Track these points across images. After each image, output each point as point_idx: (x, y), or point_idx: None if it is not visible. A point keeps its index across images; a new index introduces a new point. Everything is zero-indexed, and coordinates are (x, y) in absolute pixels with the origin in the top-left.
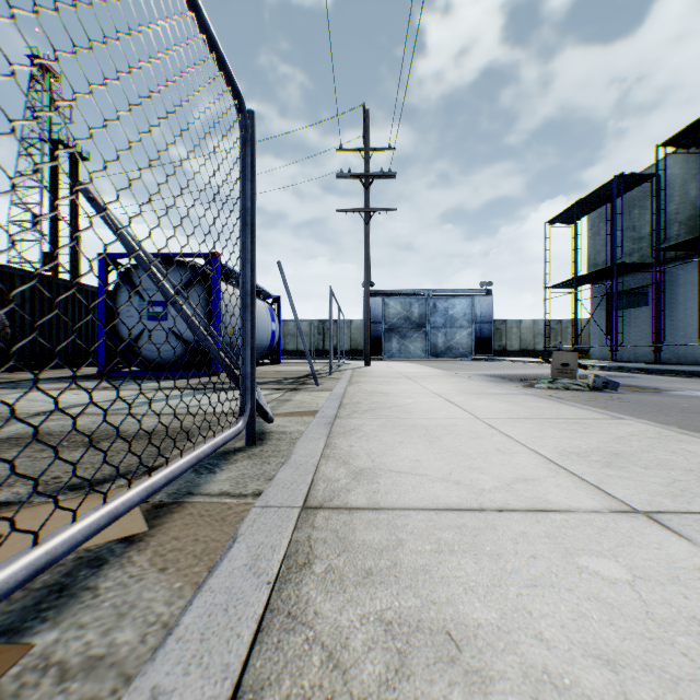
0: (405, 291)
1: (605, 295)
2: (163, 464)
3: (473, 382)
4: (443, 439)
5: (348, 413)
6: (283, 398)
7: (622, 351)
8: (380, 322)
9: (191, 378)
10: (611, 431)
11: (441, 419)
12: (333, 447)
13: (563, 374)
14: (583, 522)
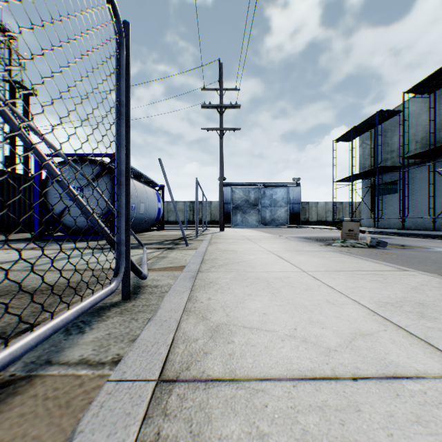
0: (245, 183)
1: (370, 187)
2: (40, 322)
3: (292, 242)
4: (282, 290)
5: (208, 268)
6: (161, 255)
7: (381, 222)
8: (229, 203)
9: (100, 241)
10: (405, 281)
11: (277, 272)
12: (194, 301)
13: (350, 237)
14: (441, 394)
